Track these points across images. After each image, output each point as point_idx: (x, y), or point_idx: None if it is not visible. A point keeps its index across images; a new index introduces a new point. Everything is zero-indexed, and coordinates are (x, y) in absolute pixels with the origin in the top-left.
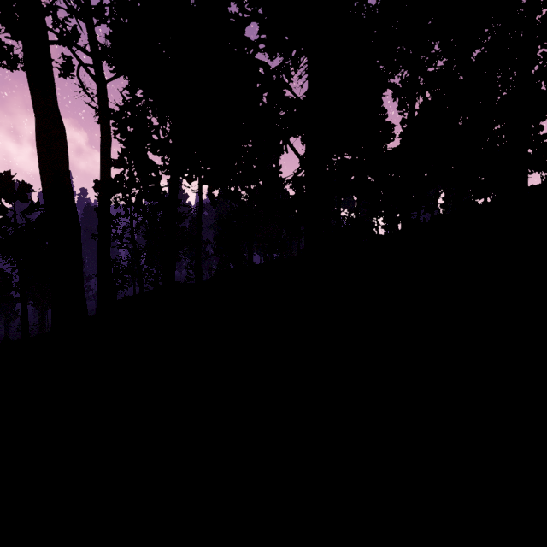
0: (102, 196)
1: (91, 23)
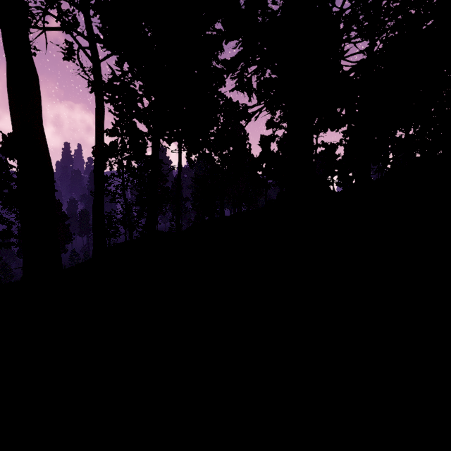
0: (97, 158)
1: (88, 11)
